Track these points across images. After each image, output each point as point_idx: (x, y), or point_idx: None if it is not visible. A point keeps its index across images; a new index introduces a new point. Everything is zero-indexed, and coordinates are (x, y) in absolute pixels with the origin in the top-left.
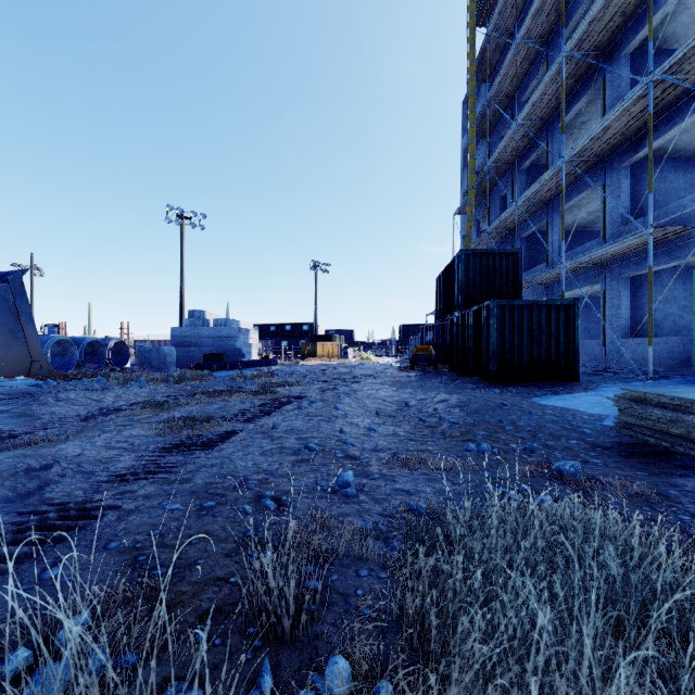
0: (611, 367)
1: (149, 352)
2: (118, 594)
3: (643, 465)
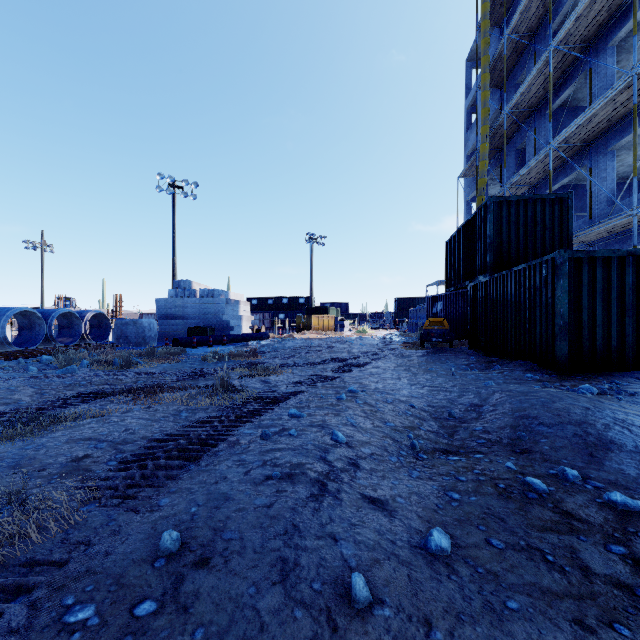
0: None
1: (125, 325)
2: None
3: None
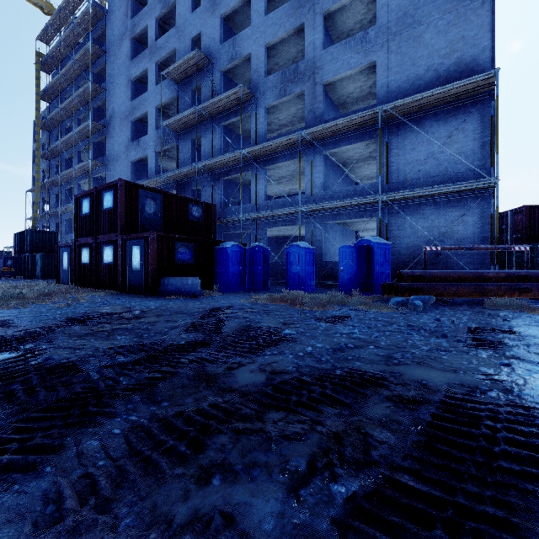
0: None
1: None
2: None
3: None
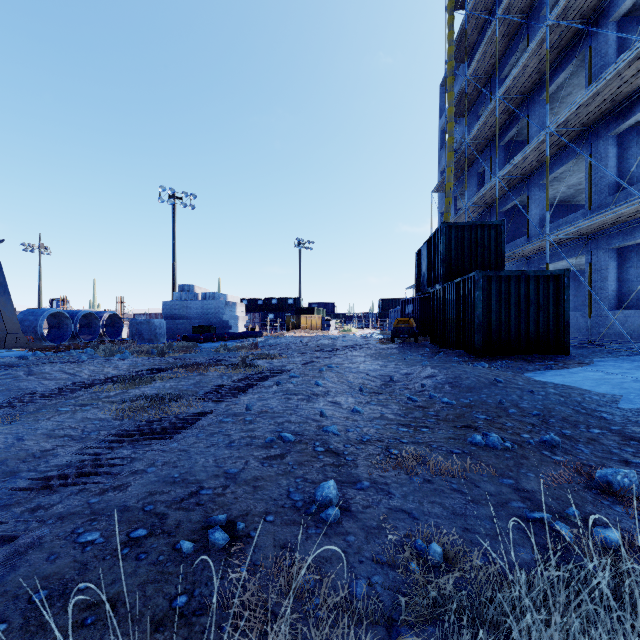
0: (598, 340)
1: (140, 324)
2: None
3: None
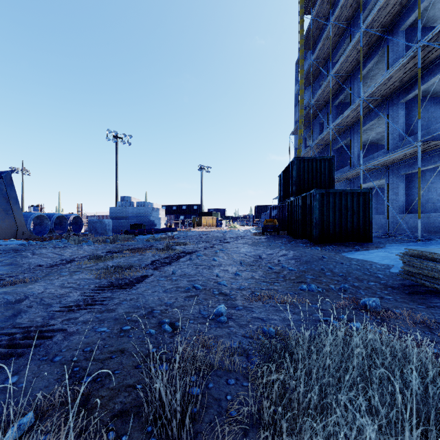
0: (393, 233)
1: (95, 223)
2: (55, 399)
3: (421, 300)
